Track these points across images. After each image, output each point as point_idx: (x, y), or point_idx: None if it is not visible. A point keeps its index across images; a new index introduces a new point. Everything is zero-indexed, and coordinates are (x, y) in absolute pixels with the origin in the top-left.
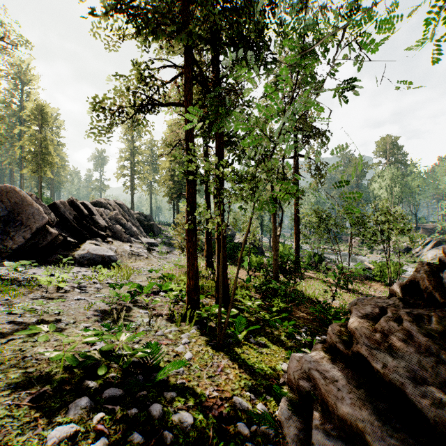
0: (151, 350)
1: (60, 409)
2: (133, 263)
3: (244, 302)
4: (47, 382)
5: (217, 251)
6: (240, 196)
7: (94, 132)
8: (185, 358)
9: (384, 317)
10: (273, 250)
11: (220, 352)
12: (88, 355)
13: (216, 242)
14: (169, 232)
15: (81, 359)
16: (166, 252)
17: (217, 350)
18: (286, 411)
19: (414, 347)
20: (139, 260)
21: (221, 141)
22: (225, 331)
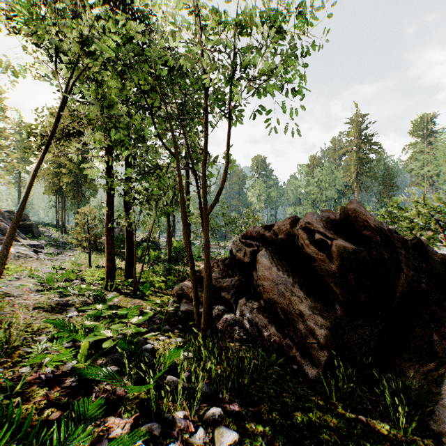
0: (98, 294)
1: (62, 312)
2: (24, 264)
3: (147, 279)
4: (44, 308)
5: (126, 244)
6: (147, 208)
7: (26, 152)
8: (115, 301)
9: (213, 262)
10: (168, 242)
11: (135, 299)
12: (66, 294)
13: (125, 237)
14: (52, 233)
15: (52, 303)
16: (57, 254)
17: (133, 298)
18: (171, 303)
19: (219, 269)
20: (29, 262)
21: (129, 163)
22: (138, 287)
